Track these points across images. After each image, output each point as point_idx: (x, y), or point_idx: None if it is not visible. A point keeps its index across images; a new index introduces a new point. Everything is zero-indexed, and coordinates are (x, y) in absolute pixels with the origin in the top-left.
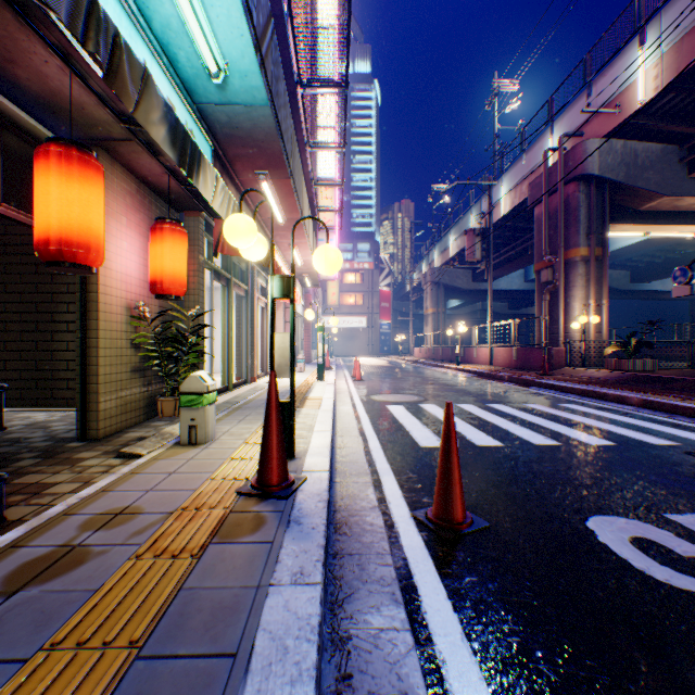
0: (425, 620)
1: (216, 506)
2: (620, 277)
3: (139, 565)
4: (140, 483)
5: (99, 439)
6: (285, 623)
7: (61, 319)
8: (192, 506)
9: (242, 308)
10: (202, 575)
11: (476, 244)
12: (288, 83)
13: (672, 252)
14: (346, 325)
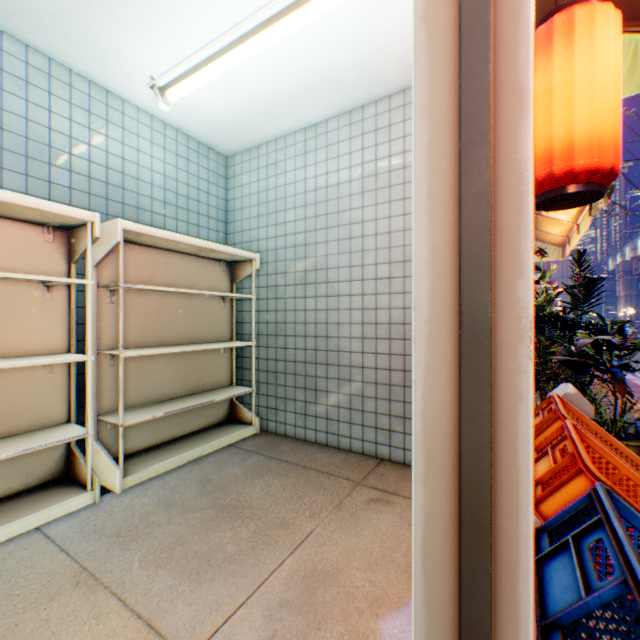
0: None
1: None
2: None
3: None
4: None
5: None
6: None
7: None
8: None
9: None
10: None
11: (637, 265)
12: None
13: None
14: None
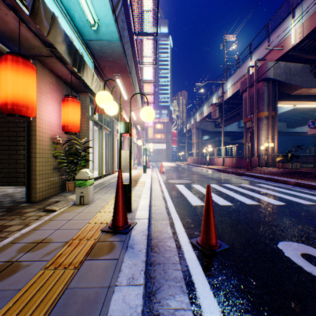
0: (199, 303)
1: (90, 238)
2: (281, 126)
3: (46, 273)
4: (53, 225)
5: (36, 202)
6: (122, 311)
7: (20, 144)
8: (78, 238)
9: (108, 139)
10: (79, 279)
11: (216, 110)
12: (129, 33)
13: (305, 114)
14: (157, 147)
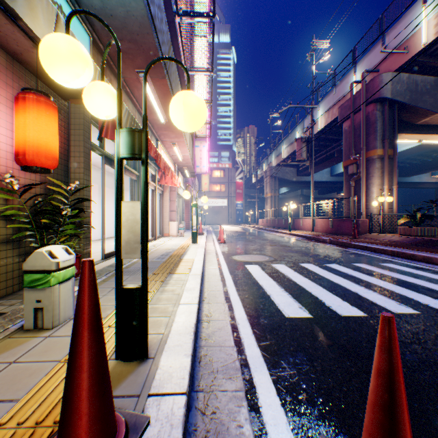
0: None
1: None
2: None
3: None
4: None
5: None
6: None
7: None
8: None
9: (135, 189)
10: None
11: (303, 148)
12: (168, 12)
13: (427, 157)
14: (214, 204)
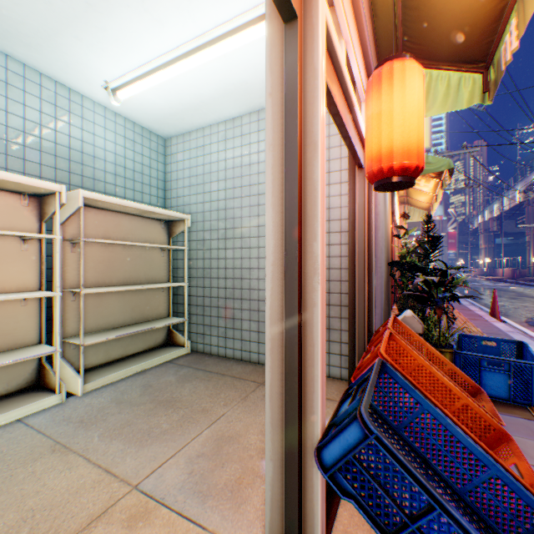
0: None
1: None
2: None
3: None
4: None
5: None
6: None
7: None
8: None
9: None
10: None
11: (492, 224)
12: None
13: None
14: None
